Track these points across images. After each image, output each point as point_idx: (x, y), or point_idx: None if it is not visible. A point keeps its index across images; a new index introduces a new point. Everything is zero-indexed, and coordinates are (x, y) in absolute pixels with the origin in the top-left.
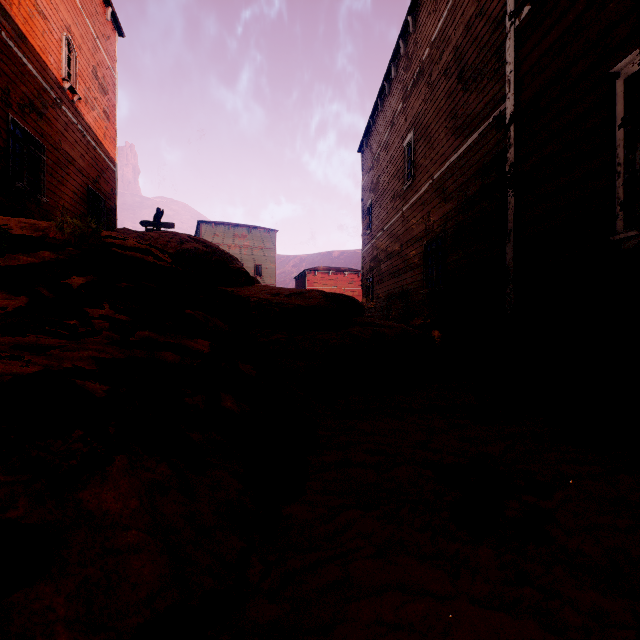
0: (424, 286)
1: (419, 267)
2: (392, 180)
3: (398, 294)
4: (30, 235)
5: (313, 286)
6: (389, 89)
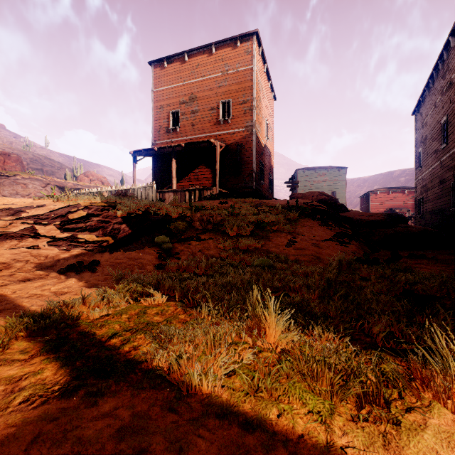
0: (452, 206)
1: (449, 195)
2: (434, 140)
3: (438, 210)
4: (313, 208)
5: (375, 202)
6: (432, 83)
